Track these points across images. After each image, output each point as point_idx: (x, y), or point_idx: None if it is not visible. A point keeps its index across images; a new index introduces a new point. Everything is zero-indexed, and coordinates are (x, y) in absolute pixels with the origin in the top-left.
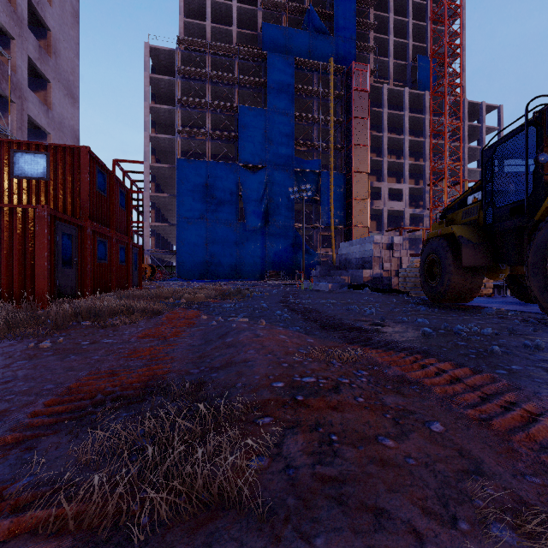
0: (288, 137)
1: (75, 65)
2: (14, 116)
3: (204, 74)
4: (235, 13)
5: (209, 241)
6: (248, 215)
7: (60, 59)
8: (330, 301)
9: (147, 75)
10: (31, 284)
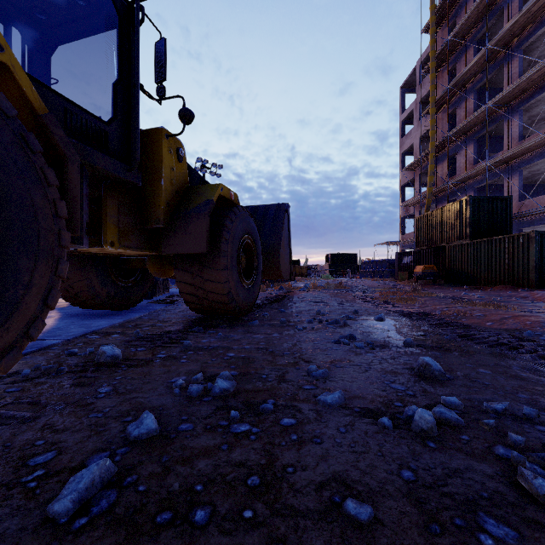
0: None
1: None
2: None
3: None
4: None
5: None
6: None
7: None
8: None
9: None
10: None
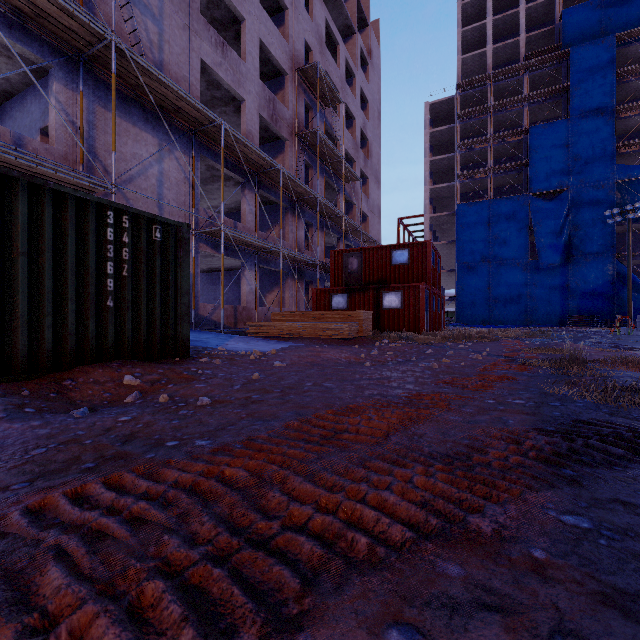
0: (603, 143)
1: (379, 155)
2: (355, 213)
3: (485, 109)
4: (523, 18)
5: (491, 285)
6: (542, 251)
7: (372, 158)
8: (639, 341)
9: (427, 133)
10: (417, 324)
